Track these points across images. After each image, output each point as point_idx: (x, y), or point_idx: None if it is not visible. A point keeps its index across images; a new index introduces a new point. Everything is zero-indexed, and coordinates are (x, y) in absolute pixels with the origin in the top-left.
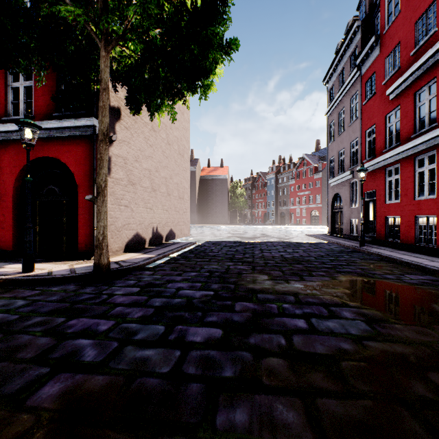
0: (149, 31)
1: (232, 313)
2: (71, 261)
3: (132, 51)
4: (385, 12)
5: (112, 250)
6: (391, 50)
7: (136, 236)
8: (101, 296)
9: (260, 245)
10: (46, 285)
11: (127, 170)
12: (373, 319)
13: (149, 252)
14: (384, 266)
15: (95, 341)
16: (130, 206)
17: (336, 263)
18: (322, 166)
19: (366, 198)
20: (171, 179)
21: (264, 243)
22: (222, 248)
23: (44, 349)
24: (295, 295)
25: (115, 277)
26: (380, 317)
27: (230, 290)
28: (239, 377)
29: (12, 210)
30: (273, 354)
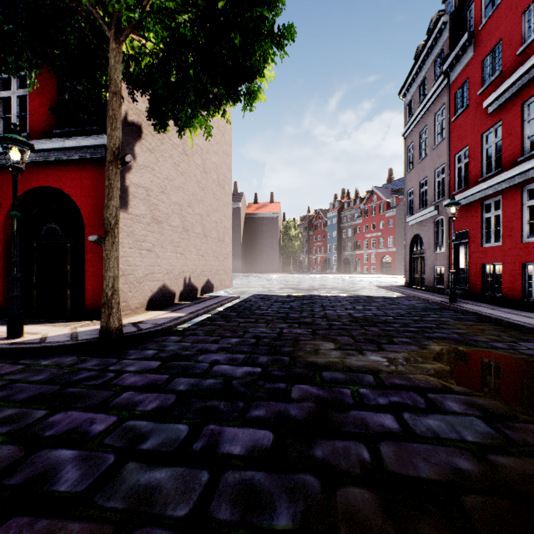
0: (174, 15)
1: (288, 403)
2: (76, 322)
3: (153, 42)
4: (481, 2)
5: (130, 307)
6: (489, 50)
7: (162, 289)
8: (106, 374)
9: (321, 300)
10: (35, 357)
11: (150, 204)
12: (494, 415)
13: (179, 309)
14: (487, 329)
15: (82, 453)
16: (155, 251)
17: (423, 325)
18: (396, 201)
19: (456, 240)
20: (209, 216)
21: (326, 297)
22: (273, 304)
23: (2, 467)
24: (375, 374)
25: (130, 345)
26: (503, 410)
27: (283, 365)
28: (301, 528)
29: (2, 256)
30: (353, 479)
